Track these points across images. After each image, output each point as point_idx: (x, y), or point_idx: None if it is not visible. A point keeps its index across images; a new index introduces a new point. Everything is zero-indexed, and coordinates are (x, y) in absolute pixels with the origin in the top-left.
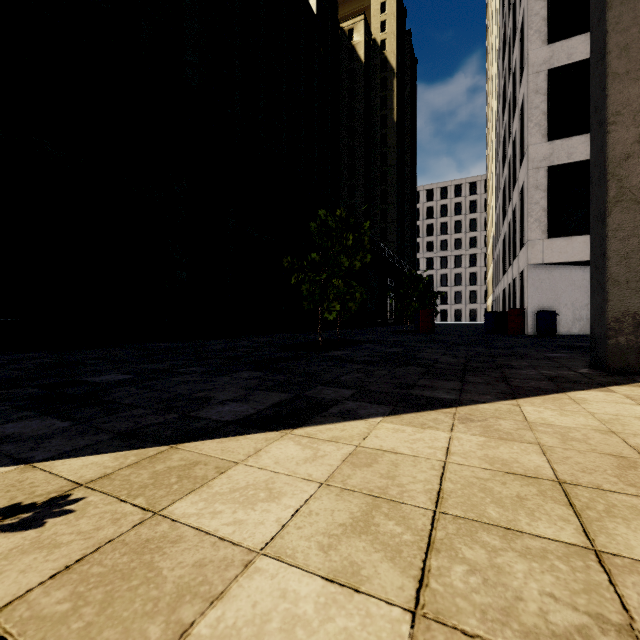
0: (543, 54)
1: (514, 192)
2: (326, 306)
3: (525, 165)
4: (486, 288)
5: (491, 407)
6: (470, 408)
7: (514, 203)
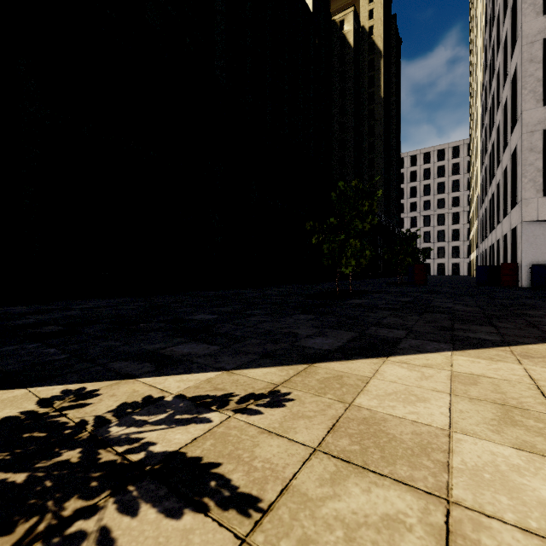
0: (538, 25)
1: (504, 155)
2: (343, 262)
3: (518, 129)
4: (469, 243)
5: (540, 347)
6: (521, 347)
7: (504, 165)
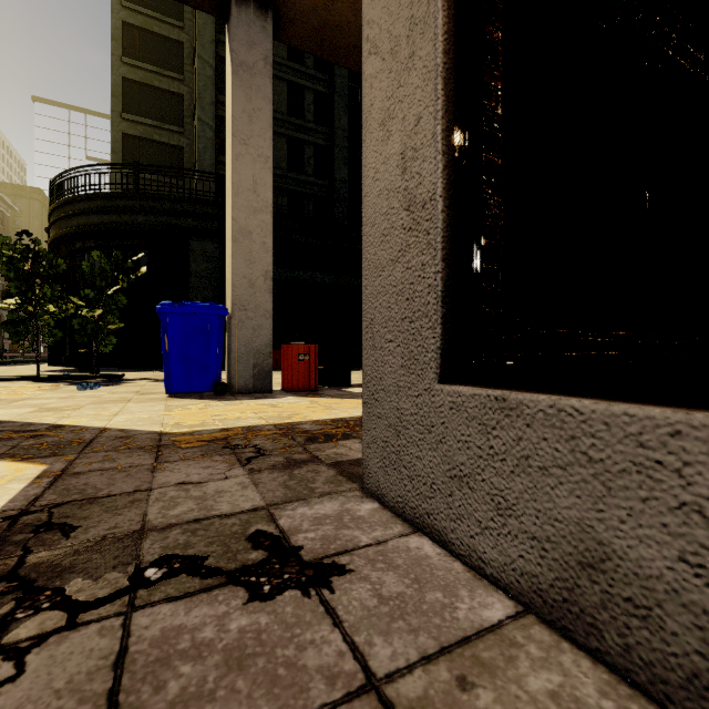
0: None
1: None
2: None
3: None
4: None
5: None
6: None
7: None
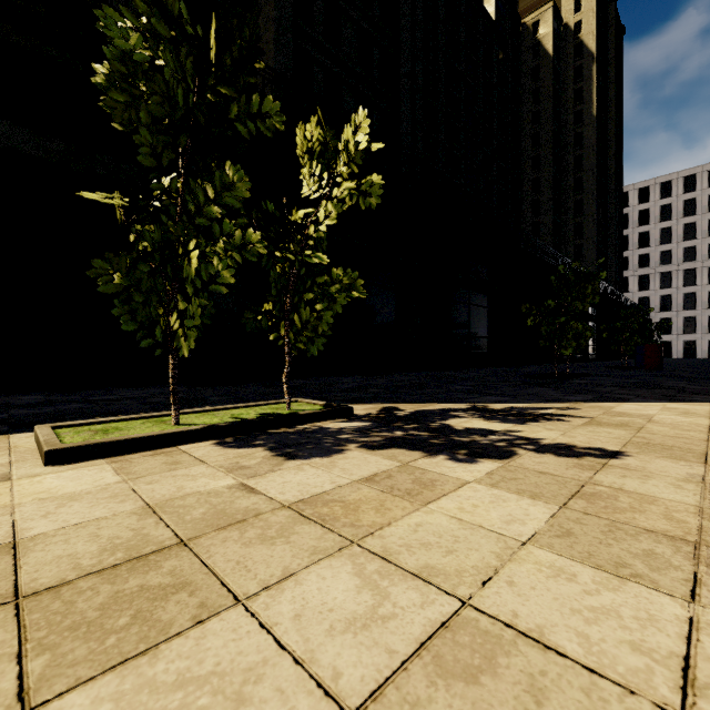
0: None
1: None
2: (563, 344)
3: None
4: None
5: None
6: None
7: None
